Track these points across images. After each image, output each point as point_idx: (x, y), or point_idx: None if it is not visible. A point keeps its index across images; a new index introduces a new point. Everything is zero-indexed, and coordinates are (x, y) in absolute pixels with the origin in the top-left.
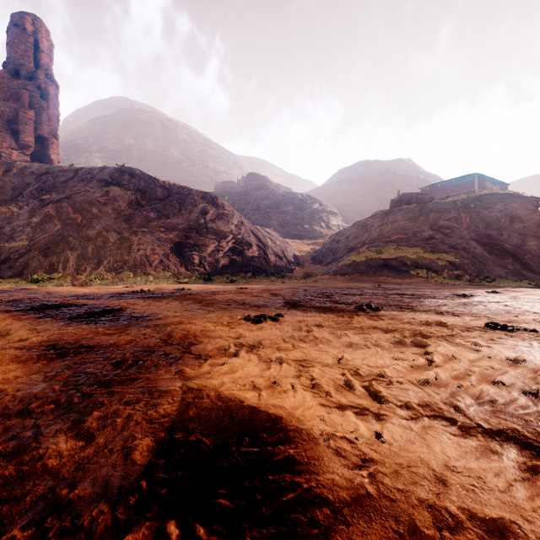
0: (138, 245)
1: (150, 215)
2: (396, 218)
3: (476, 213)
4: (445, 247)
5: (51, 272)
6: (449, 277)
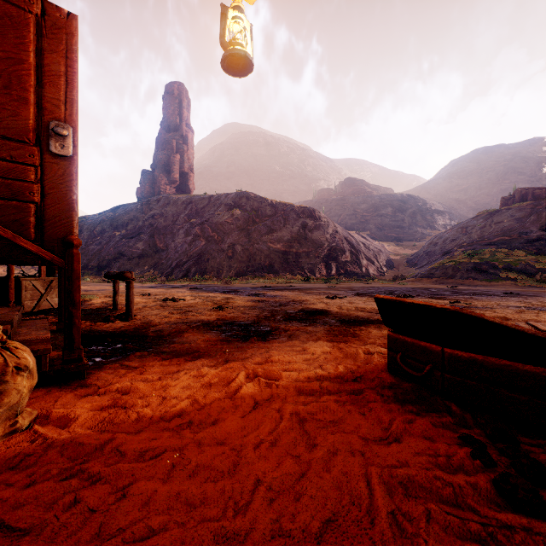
0: (255, 254)
1: (263, 230)
2: (502, 219)
3: None
4: None
5: (203, 275)
6: (542, 280)
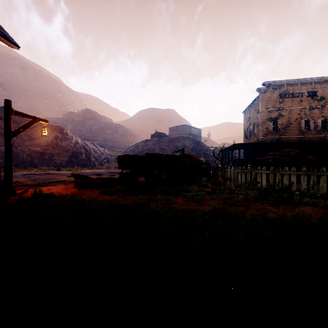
0: (19, 153)
1: (24, 138)
2: (149, 143)
3: (175, 143)
4: None
5: None
6: None
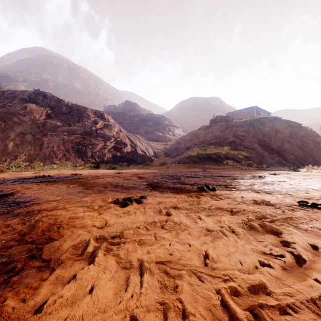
0: (48, 143)
1: (57, 123)
2: (214, 130)
3: (257, 128)
4: (241, 147)
5: None
6: (245, 164)
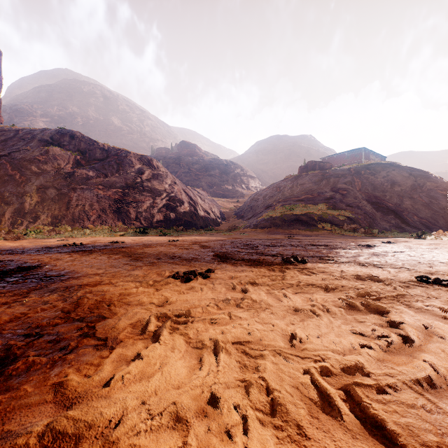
0: (77, 200)
1: (89, 174)
2: (304, 182)
3: (365, 178)
4: (343, 205)
5: None
6: (348, 229)
